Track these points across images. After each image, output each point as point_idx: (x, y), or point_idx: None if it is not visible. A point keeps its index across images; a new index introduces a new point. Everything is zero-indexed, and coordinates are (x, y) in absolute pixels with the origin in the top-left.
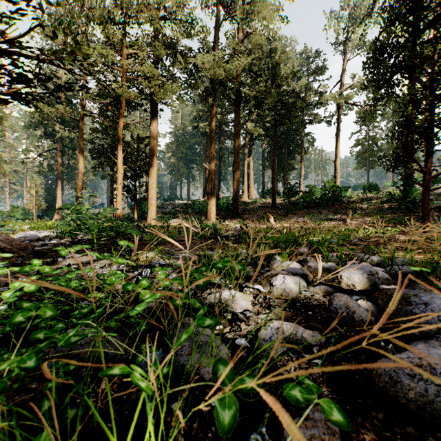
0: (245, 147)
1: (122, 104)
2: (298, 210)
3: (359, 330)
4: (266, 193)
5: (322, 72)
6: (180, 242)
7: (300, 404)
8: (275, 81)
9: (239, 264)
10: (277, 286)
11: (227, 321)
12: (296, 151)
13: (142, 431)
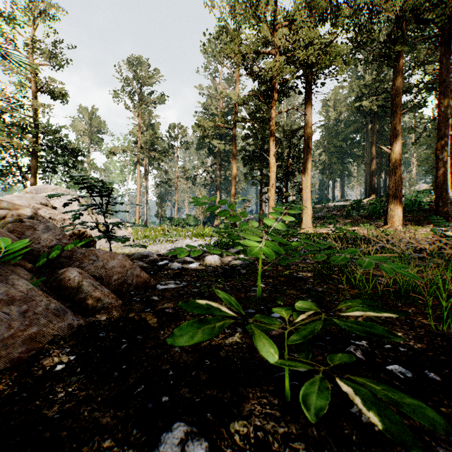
0: None
1: (275, 90)
2: None
3: None
4: None
5: None
6: None
7: None
8: None
9: None
10: None
11: None
12: None
13: None
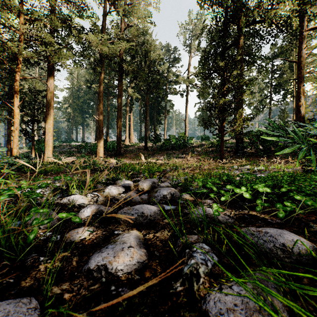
0: (127, 105)
1: (19, 61)
2: (161, 151)
3: (132, 205)
4: (142, 139)
5: (177, 61)
6: (64, 173)
7: (63, 217)
8: (146, 63)
9: (69, 177)
10: (106, 191)
11: (68, 208)
12: (162, 111)
13: (1, 245)
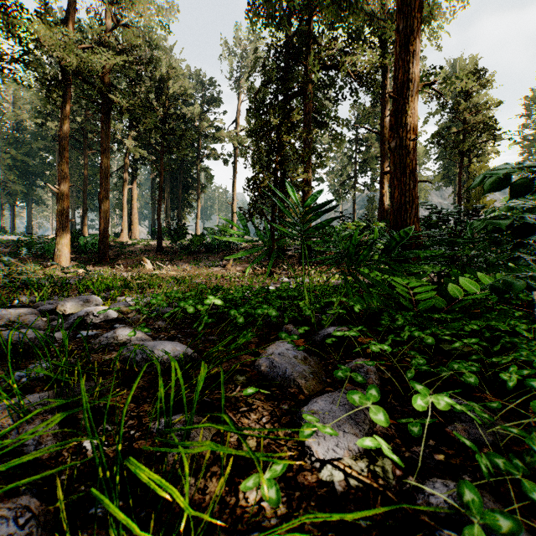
0: (125, 170)
1: None
2: (186, 255)
3: None
4: (155, 234)
5: (219, 104)
6: None
7: None
8: (160, 98)
9: None
10: None
11: None
12: (193, 186)
13: None
